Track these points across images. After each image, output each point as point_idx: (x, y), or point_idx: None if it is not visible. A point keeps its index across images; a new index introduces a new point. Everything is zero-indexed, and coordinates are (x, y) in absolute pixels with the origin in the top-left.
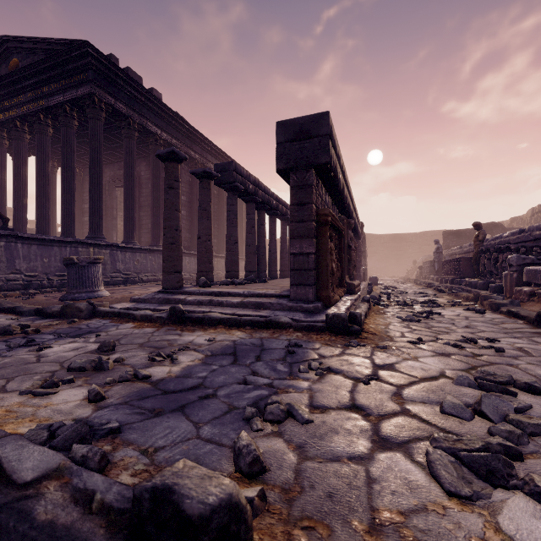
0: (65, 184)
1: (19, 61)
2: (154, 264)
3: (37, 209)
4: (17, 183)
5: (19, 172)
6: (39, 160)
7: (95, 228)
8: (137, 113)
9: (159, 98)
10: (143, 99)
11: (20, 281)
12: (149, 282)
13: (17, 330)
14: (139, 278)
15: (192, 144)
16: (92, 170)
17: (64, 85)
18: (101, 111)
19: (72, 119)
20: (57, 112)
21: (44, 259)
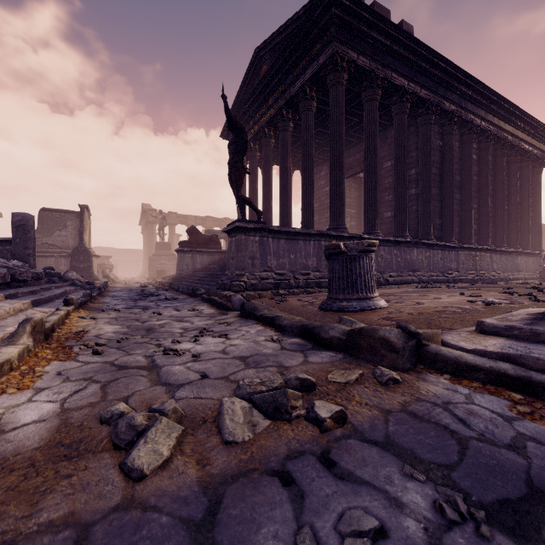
0: (305, 175)
1: (267, 66)
2: (399, 260)
3: (280, 208)
4: (265, 187)
5: (266, 176)
6: (282, 158)
7: (336, 217)
8: (380, 65)
9: (409, 33)
10: (388, 43)
11: (271, 280)
12: (395, 285)
13: (297, 404)
14: (384, 279)
15: (445, 91)
16: (333, 147)
17: (305, 64)
18: (343, 72)
19: (311, 101)
20: (297, 99)
21: (290, 256)
